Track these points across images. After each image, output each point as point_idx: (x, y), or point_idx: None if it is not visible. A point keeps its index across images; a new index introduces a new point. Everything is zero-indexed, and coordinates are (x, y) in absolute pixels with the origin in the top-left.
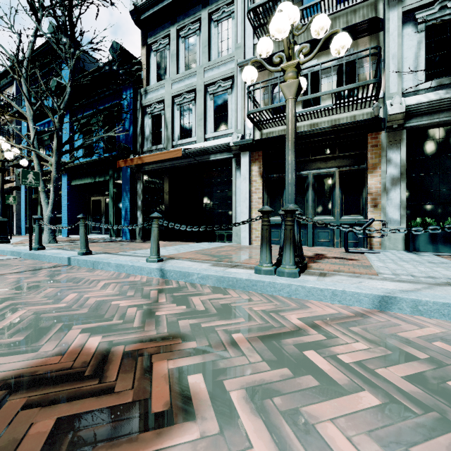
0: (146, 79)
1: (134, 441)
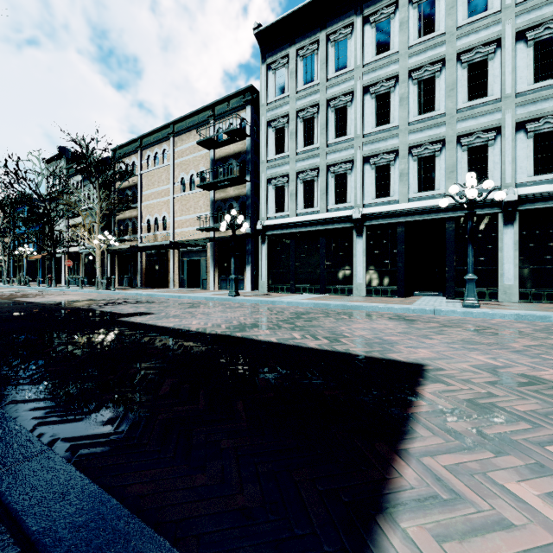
0: None
1: None
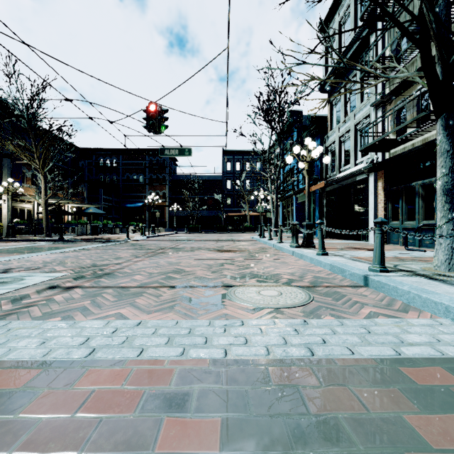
0: (329, 127)
1: (227, 252)
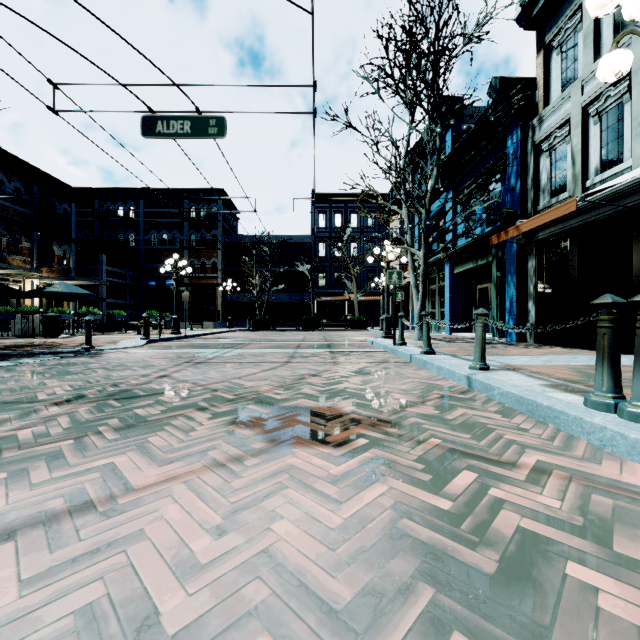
0: (542, 101)
1: (309, 441)
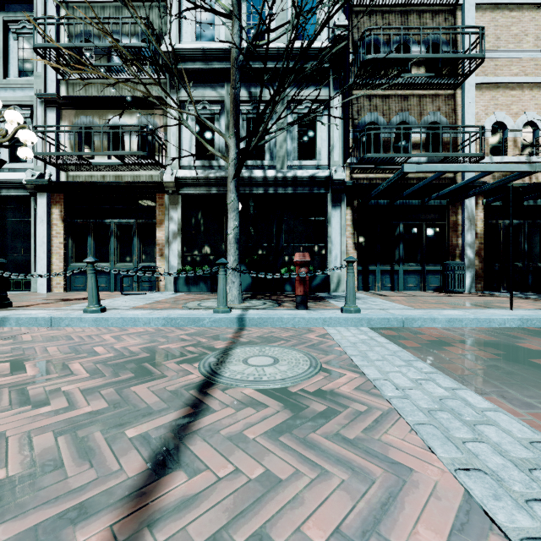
0: None
1: None
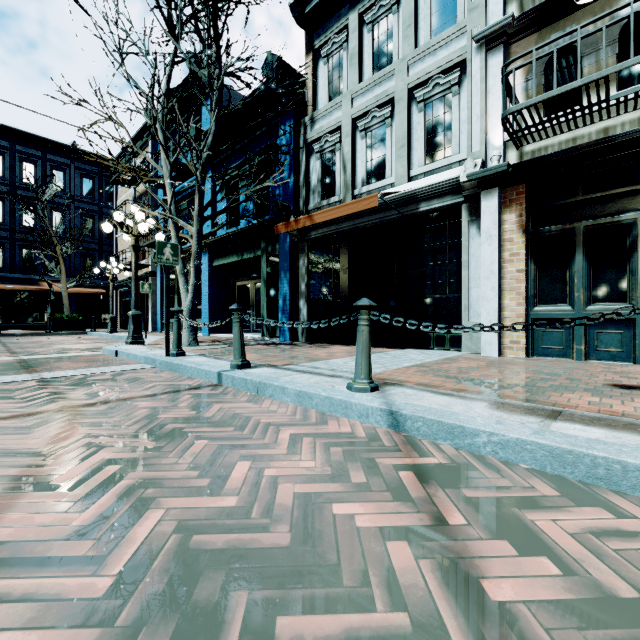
0: (312, 103)
1: None
